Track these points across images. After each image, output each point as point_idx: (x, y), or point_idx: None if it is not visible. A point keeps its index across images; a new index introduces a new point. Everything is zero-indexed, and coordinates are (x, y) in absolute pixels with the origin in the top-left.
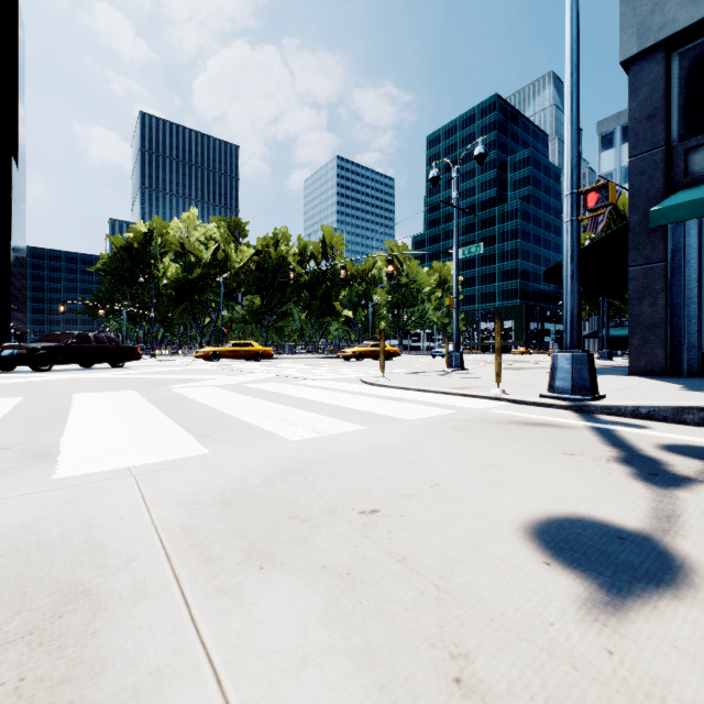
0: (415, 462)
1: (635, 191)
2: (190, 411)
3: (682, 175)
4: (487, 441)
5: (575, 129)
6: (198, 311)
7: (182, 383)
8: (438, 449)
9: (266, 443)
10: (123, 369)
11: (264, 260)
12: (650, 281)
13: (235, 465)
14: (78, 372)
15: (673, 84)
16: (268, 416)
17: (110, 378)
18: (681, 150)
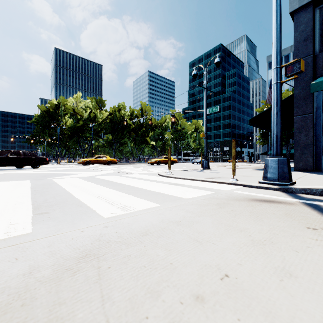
0: (198, 240)
1: (297, 78)
2: (51, 193)
3: (321, 69)
4: (245, 216)
5: (279, 31)
6: (81, 142)
7: (62, 176)
8: (212, 224)
9: (84, 220)
10: (38, 168)
11: (113, 117)
12: (305, 123)
13: (42, 248)
14: (12, 170)
15: (316, 23)
16: (98, 196)
17: (25, 173)
18: (321, 56)
